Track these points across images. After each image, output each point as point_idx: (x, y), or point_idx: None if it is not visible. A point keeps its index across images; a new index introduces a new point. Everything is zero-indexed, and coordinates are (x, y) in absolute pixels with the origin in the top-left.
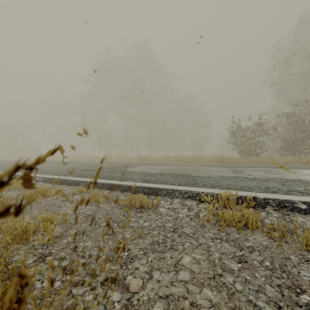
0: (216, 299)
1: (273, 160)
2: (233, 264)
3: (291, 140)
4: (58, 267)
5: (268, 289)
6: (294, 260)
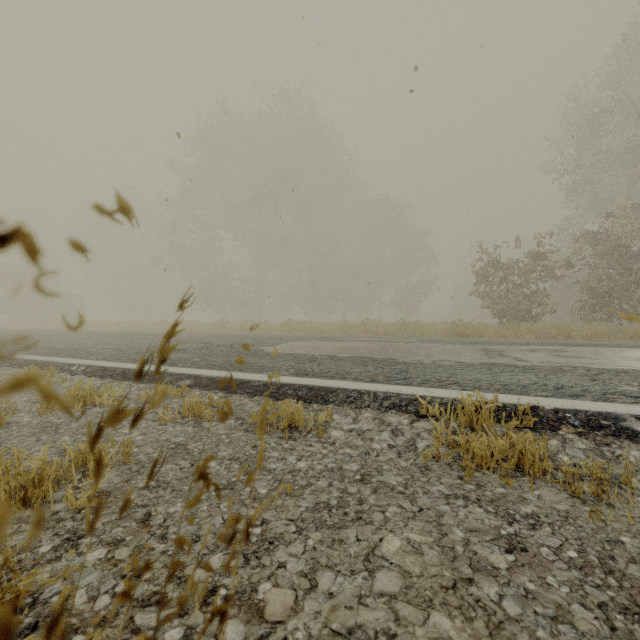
0: (462, 638)
1: (567, 329)
2: (495, 556)
3: (603, 288)
4: (106, 561)
5: (578, 614)
6: (630, 547)
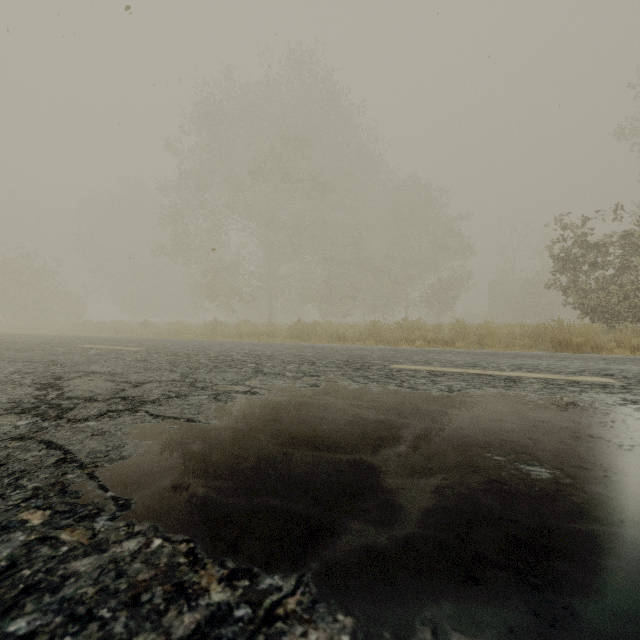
0: None
1: None
2: None
3: None
4: None
5: None
6: None
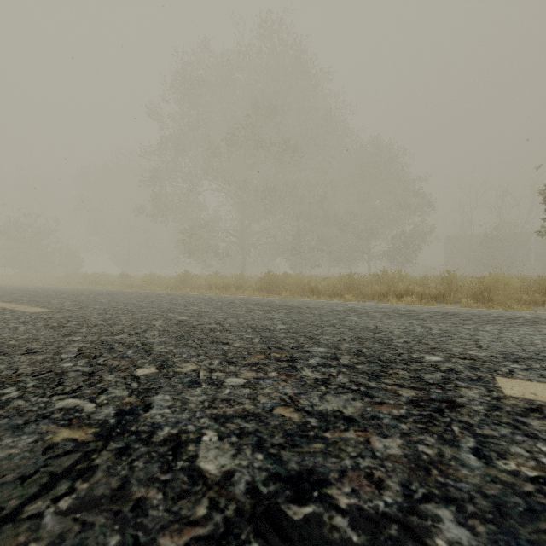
0: None
1: None
2: None
3: None
4: None
5: None
6: None
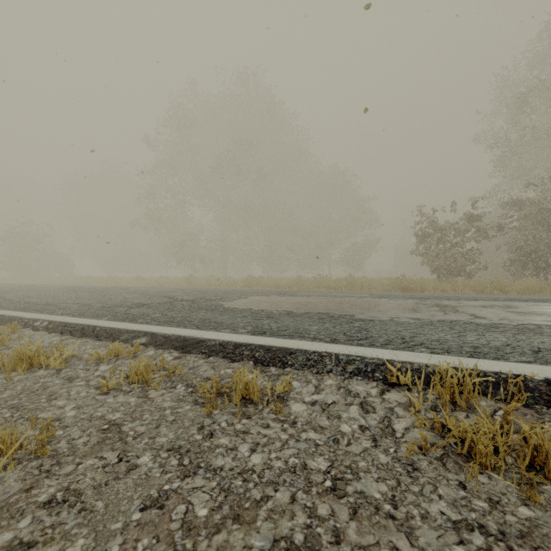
0: None
1: (501, 284)
2: None
3: (531, 247)
4: None
5: None
6: None
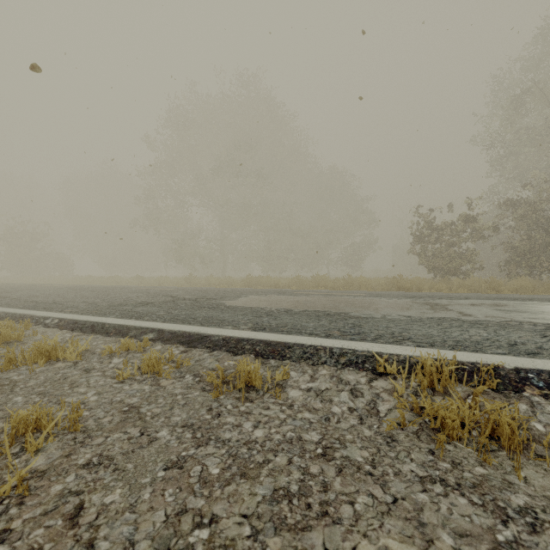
0: None
1: (495, 284)
2: None
3: (526, 247)
4: None
5: None
6: None
